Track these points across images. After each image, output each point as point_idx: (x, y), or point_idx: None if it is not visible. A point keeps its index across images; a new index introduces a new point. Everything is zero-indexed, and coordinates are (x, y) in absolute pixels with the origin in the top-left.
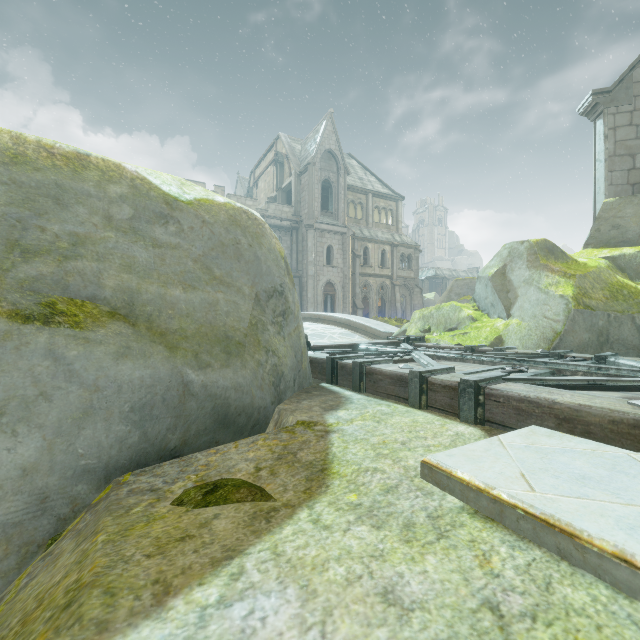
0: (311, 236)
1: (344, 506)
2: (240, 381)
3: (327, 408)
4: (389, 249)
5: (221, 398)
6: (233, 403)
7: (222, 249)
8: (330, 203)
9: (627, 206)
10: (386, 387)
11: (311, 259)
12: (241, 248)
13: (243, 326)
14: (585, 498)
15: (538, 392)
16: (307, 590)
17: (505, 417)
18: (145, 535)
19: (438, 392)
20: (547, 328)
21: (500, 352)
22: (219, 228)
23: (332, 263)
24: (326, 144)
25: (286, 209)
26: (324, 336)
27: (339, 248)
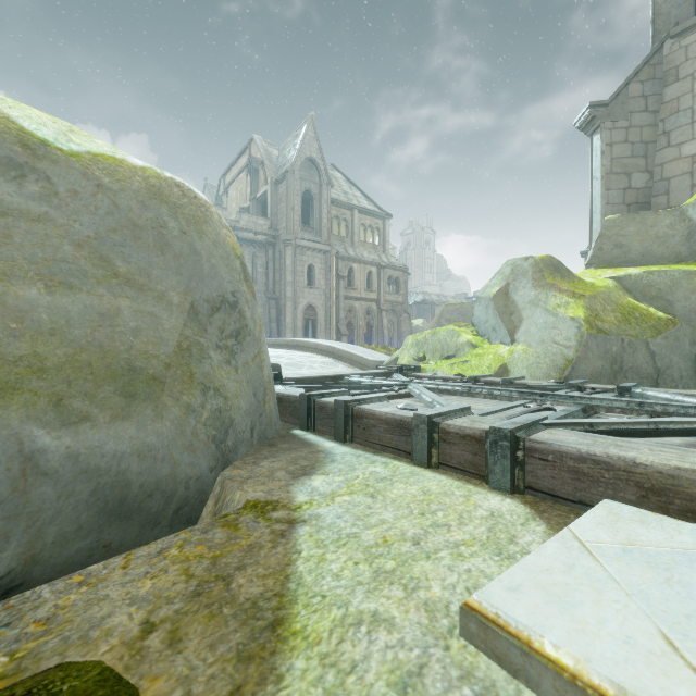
0: (290, 253)
1: None
2: (150, 441)
3: (297, 473)
4: (376, 271)
5: (110, 473)
6: (136, 479)
7: (133, 232)
8: (311, 217)
9: (630, 224)
10: (381, 436)
11: (290, 279)
12: (167, 234)
13: (165, 351)
14: None
15: (602, 445)
16: None
17: (556, 483)
18: None
19: (455, 444)
20: (557, 355)
21: (511, 383)
22: (128, 200)
23: (314, 284)
24: (307, 151)
25: (261, 221)
26: (302, 366)
27: (321, 268)
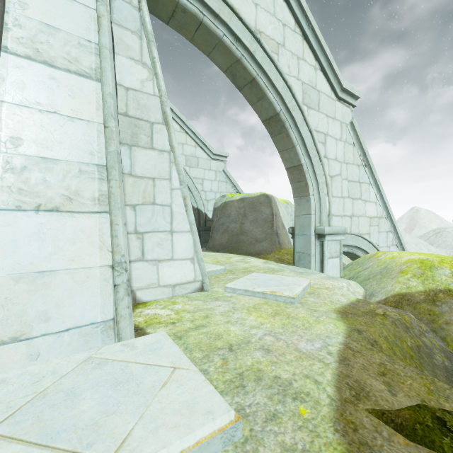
0: None
1: (305, 397)
2: None
3: None
4: None
5: None
6: None
7: None
8: None
9: None
10: None
11: None
12: None
13: None
14: (150, 364)
15: None
16: (298, 350)
17: None
18: (409, 377)
19: None
20: None
21: None
22: None
23: None
24: None
25: None
26: None
27: None
